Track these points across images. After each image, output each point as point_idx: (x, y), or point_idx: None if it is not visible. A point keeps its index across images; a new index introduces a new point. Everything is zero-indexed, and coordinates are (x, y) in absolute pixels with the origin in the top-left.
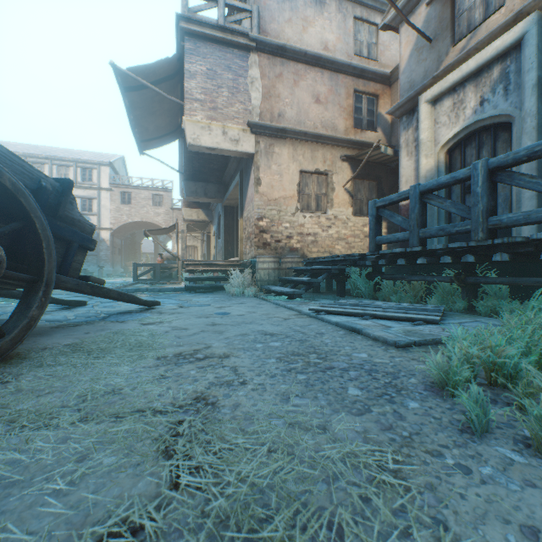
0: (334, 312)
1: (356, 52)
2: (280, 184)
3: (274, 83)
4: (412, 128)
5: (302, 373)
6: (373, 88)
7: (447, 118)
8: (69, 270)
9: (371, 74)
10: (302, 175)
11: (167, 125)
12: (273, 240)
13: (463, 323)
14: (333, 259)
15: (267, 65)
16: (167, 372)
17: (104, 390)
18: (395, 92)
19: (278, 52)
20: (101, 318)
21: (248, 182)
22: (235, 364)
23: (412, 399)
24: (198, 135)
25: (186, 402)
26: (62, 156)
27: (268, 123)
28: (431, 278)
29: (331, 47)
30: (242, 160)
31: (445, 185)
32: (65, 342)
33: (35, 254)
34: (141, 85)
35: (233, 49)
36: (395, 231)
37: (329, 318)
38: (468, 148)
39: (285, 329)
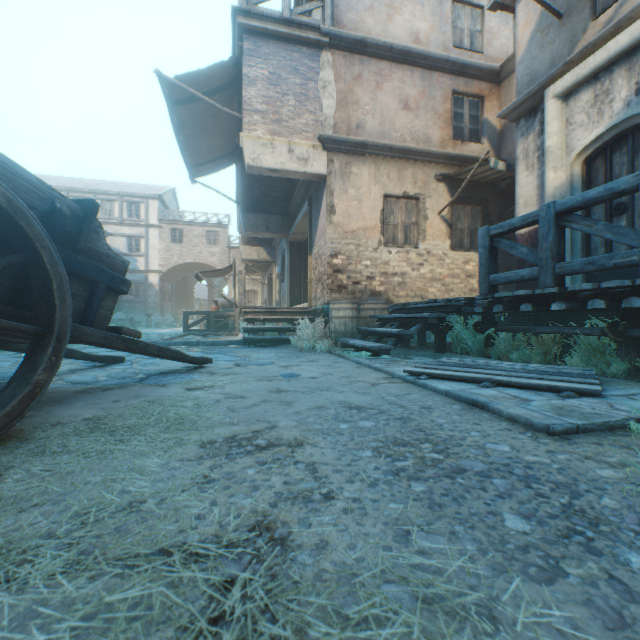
0: (440, 376)
1: (456, 43)
2: (359, 212)
3: (352, 87)
4: (533, 133)
5: (418, 479)
6: (478, 88)
7: (585, 116)
8: (94, 319)
9: (474, 69)
10: (387, 201)
11: (222, 146)
12: (350, 281)
13: (635, 395)
14: (429, 305)
15: (342, 65)
16: (213, 470)
17: (116, 504)
18: (507, 92)
19: (356, 48)
20: (137, 380)
21: (319, 211)
22: (312, 459)
23: (628, 546)
24: (259, 154)
25: (239, 535)
26: (106, 189)
27: (344, 136)
28: (570, 329)
29: (423, 39)
30: (312, 184)
31: (595, 201)
32: (85, 415)
33: (43, 298)
34: (192, 98)
35: (301, 47)
36: (505, 269)
37: (434, 384)
38: (617, 155)
39: (376, 399)
